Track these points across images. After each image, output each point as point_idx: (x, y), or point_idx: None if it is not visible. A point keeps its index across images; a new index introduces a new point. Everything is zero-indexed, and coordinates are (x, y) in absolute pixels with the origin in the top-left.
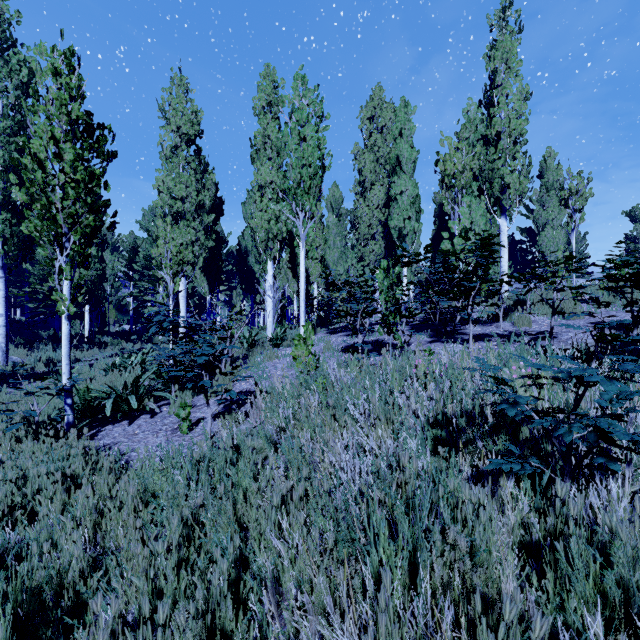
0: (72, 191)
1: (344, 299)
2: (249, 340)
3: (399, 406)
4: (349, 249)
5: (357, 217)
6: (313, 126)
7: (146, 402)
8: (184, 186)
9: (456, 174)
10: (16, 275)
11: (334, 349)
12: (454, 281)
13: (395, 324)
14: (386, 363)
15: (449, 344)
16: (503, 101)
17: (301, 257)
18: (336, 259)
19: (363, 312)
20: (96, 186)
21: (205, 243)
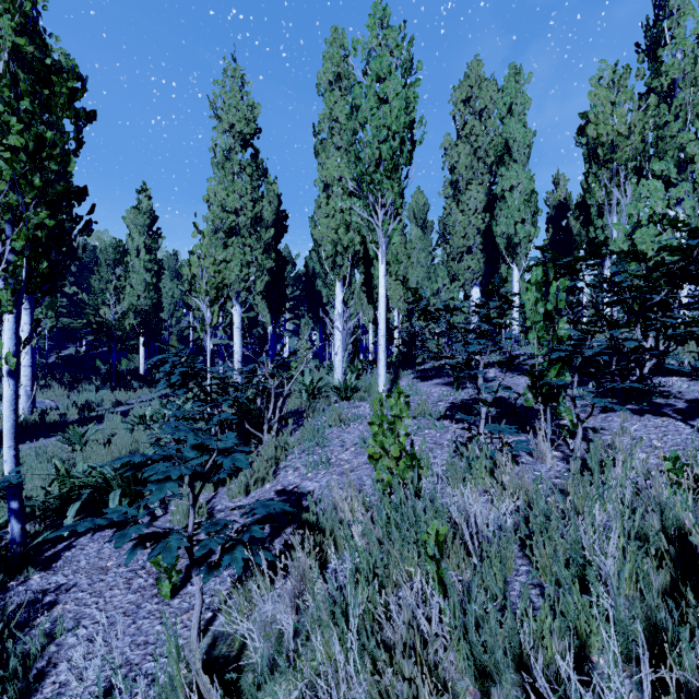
0: (4, 166)
1: (440, 332)
2: (310, 388)
3: (692, 687)
4: (439, 266)
5: (448, 227)
6: (398, 78)
7: (147, 495)
8: (238, 196)
9: (617, 140)
10: (77, 306)
11: (432, 413)
12: (646, 304)
13: (562, 387)
14: (597, 507)
15: (651, 418)
16: (681, 34)
17: (380, 273)
18: (420, 280)
19: (493, 362)
20: (49, 159)
21: (263, 264)
